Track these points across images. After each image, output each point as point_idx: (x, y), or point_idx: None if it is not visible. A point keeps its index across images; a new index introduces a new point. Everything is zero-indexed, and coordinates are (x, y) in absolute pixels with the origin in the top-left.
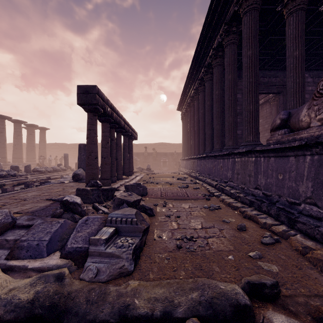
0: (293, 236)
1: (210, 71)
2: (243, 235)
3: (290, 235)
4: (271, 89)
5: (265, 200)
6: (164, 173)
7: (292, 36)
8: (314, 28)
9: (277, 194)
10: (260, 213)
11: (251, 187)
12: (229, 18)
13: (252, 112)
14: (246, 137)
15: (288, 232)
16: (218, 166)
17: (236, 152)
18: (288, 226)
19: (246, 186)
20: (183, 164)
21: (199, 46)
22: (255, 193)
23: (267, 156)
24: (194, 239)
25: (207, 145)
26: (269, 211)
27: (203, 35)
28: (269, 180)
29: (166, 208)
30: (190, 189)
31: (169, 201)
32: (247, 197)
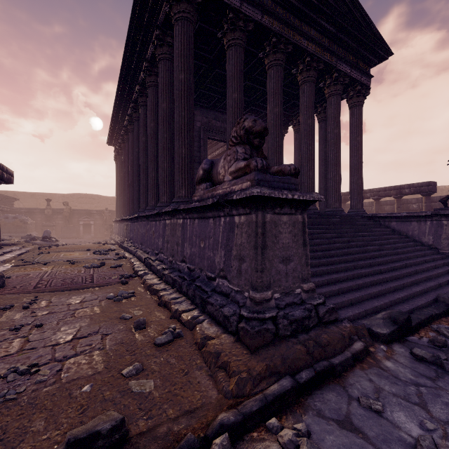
0: (201, 323)
1: (147, 93)
2: (136, 337)
3: (198, 323)
4: (224, 136)
5: (187, 277)
6: (77, 245)
7: (232, 73)
8: (259, 76)
9: (200, 267)
10: (180, 295)
11: (178, 260)
12: (162, 22)
13: (185, 158)
14: (177, 191)
15: (197, 319)
16: (151, 231)
17: (164, 211)
18: (201, 310)
19: (174, 259)
20: (117, 228)
21: (129, 49)
22: (181, 268)
23: (192, 217)
24: (33, 370)
25: (142, 201)
26: (188, 291)
27: (132, 34)
28: (193, 249)
29: (27, 310)
30: (105, 269)
31: (49, 294)
32: (171, 274)
